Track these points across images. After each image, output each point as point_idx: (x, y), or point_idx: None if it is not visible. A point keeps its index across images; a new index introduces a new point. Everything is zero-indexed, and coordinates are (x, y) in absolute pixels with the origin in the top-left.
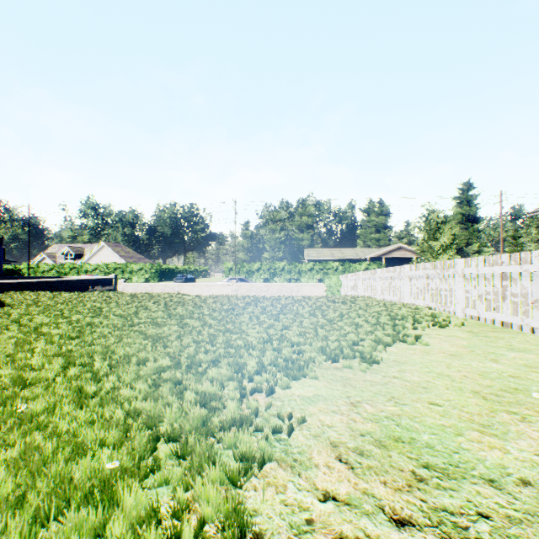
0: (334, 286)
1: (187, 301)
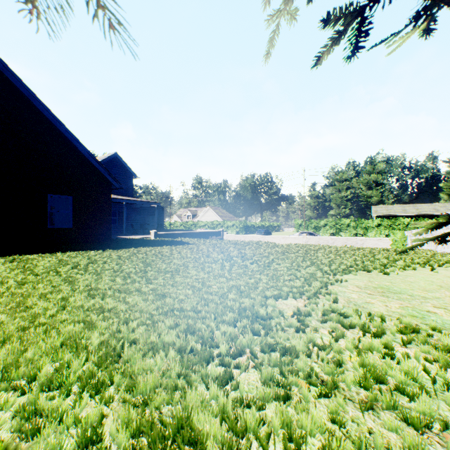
0: (399, 241)
1: (278, 245)
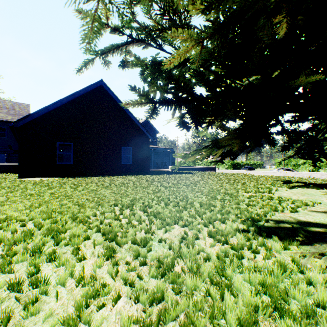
0: None
1: (254, 176)
